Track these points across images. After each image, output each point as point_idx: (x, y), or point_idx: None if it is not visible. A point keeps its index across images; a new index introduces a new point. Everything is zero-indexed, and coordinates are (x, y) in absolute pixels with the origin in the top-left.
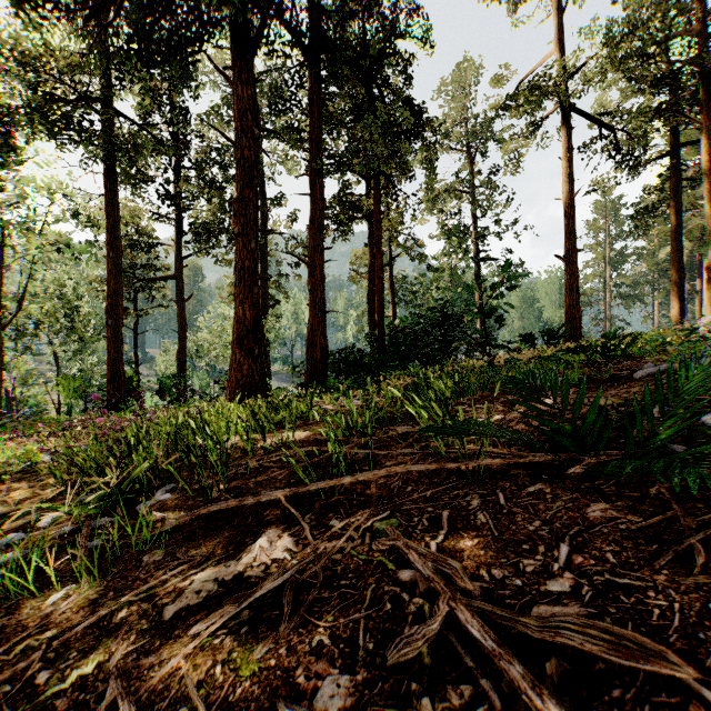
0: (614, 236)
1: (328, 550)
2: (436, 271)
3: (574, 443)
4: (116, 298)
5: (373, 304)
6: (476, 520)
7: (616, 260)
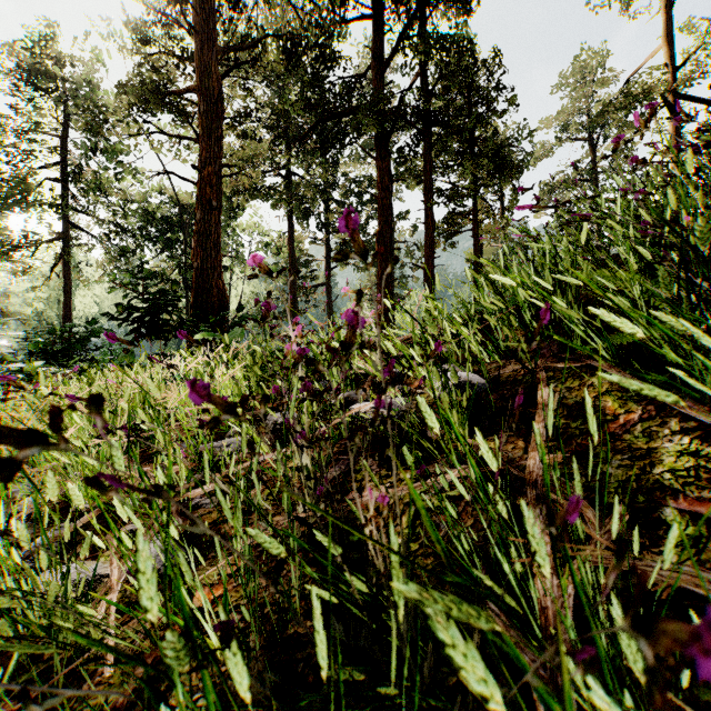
0: None
1: None
2: None
3: None
4: (294, 300)
5: None
6: None
7: None
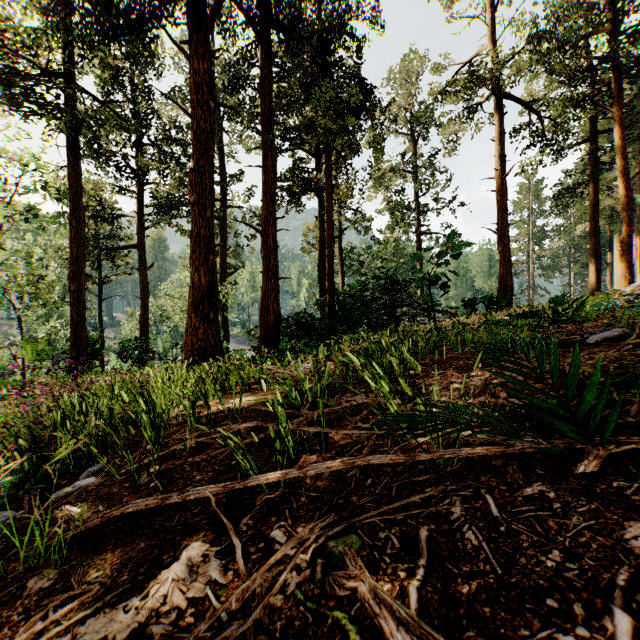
0: (537, 214)
1: (265, 586)
2: (380, 243)
3: (572, 428)
4: (78, 265)
5: (324, 273)
6: (464, 541)
7: (538, 236)
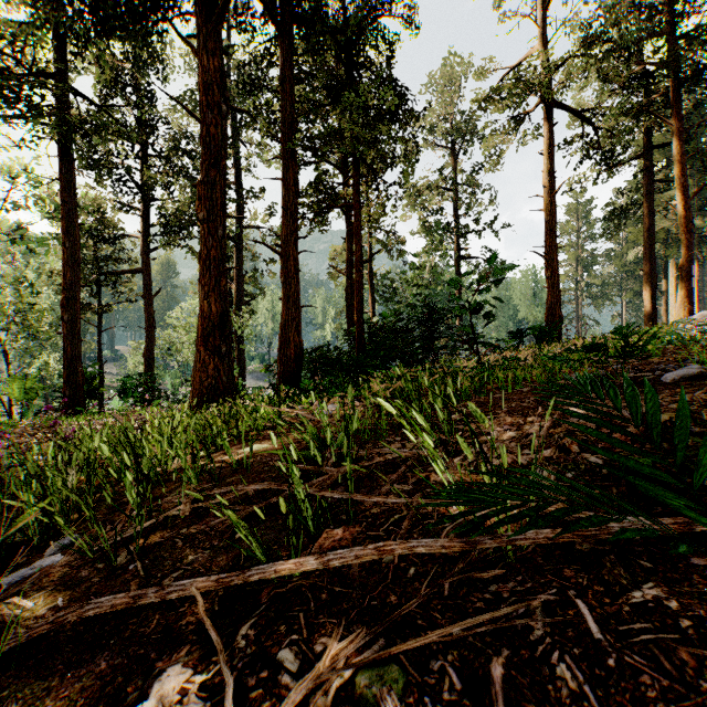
0: (585, 237)
1: None
2: (415, 268)
3: (685, 502)
4: (73, 291)
5: (352, 301)
6: (555, 681)
7: (587, 261)
